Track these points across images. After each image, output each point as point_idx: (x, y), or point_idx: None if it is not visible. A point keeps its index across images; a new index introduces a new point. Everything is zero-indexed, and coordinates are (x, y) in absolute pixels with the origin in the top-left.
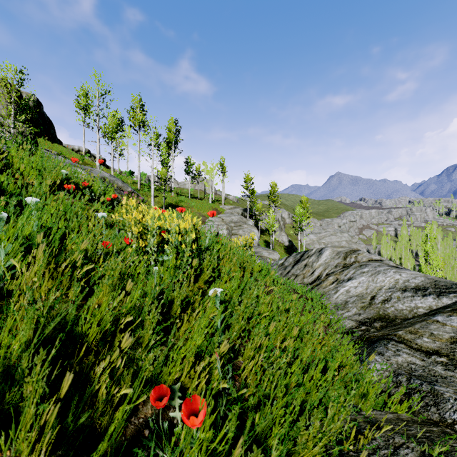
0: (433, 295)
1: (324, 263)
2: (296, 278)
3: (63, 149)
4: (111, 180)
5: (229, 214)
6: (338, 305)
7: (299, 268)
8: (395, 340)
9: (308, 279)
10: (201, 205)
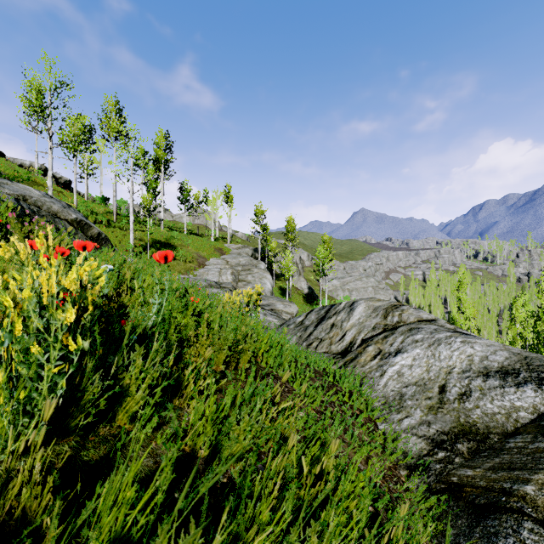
0: (531, 385)
1: (358, 324)
2: (321, 344)
3: (2, 163)
4: (38, 200)
5: (236, 255)
6: (389, 402)
7: (324, 329)
8: (532, 518)
9: (336, 346)
10: (200, 243)
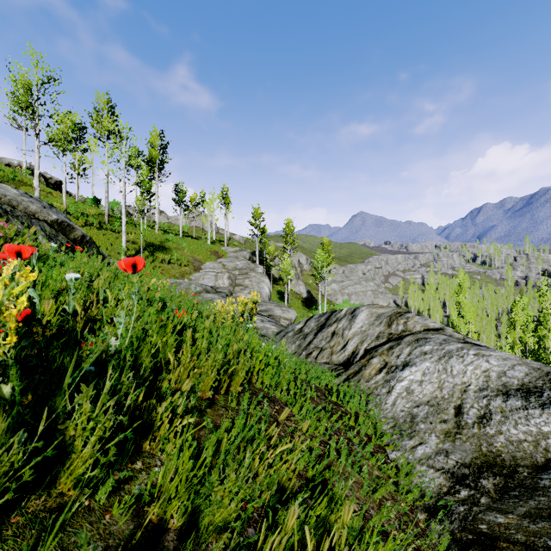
0: None
1: (360, 332)
2: (321, 354)
3: None
4: (13, 199)
5: (233, 258)
6: (399, 425)
7: (325, 337)
8: None
9: (338, 356)
10: (196, 246)
